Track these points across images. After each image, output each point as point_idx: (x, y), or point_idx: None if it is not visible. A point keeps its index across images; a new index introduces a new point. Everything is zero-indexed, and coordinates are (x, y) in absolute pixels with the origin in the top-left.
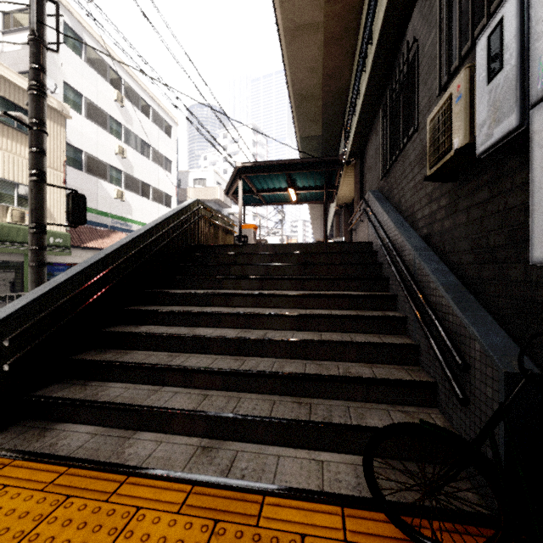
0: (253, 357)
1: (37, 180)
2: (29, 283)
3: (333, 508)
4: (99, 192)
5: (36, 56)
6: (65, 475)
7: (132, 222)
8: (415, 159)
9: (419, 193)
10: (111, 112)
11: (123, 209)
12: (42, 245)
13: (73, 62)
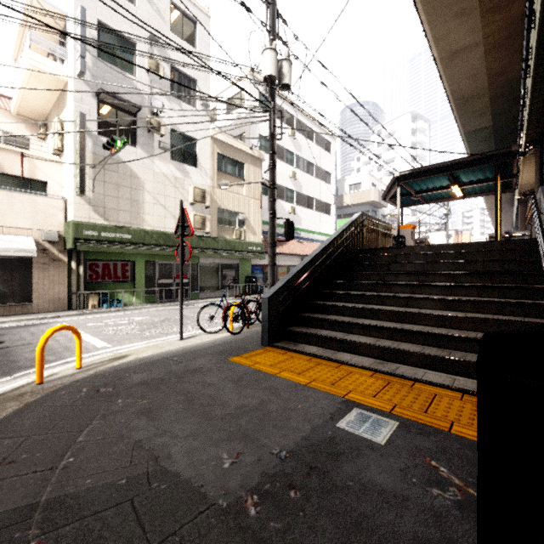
0: (409, 324)
1: (272, 216)
2: (269, 275)
3: (457, 393)
4: (279, 210)
5: (272, 146)
6: (313, 359)
7: (301, 231)
8: None
9: None
10: (287, 146)
11: (294, 220)
12: (275, 253)
13: (264, 118)
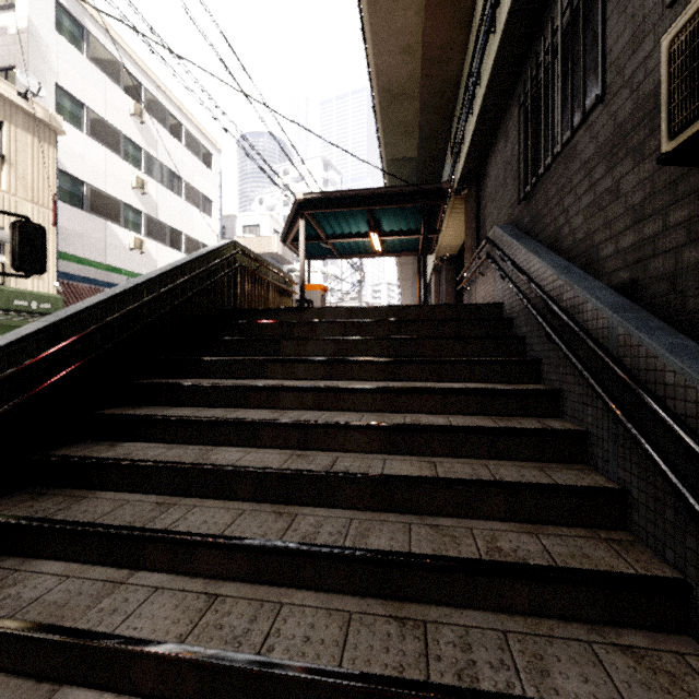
0: (311, 507)
1: None
2: None
3: None
4: (109, 239)
5: None
6: None
7: None
8: (596, 154)
9: (608, 209)
10: (126, 130)
11: (143, 264)
12: None
13: (70, 58)
